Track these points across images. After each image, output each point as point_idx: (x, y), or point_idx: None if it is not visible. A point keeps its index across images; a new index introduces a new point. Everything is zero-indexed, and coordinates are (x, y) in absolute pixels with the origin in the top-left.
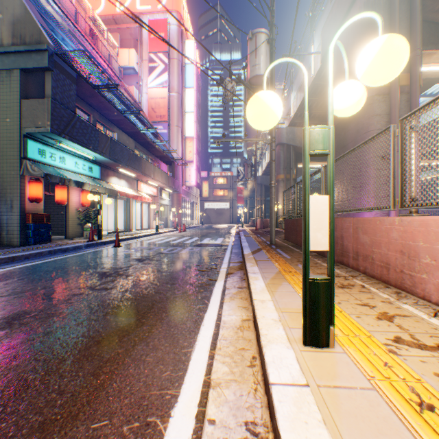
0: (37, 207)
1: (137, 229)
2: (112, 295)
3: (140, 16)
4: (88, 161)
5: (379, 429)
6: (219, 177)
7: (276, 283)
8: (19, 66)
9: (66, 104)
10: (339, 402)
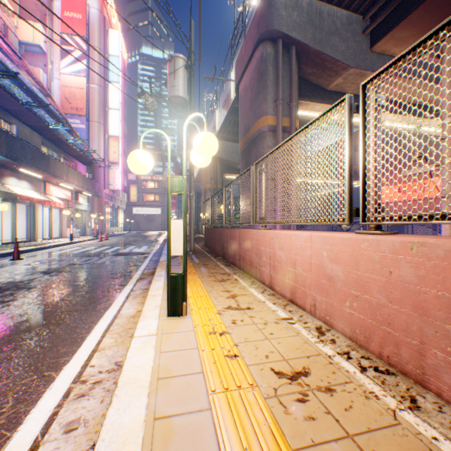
0: None
1: (45, 238)
2: (11, 307)
3: None
4: None
5: (182, 344)
6: (150, 181)
7: None
8: None
9: None
10: (170, 338)
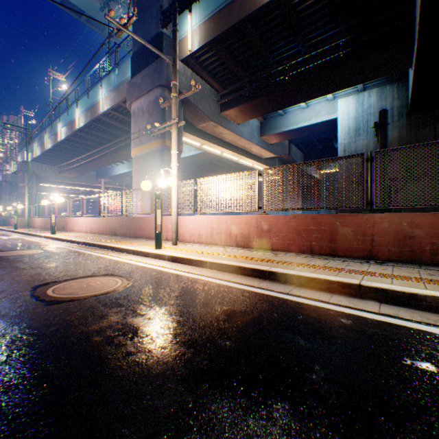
0: None
1: None
2: None
3: None
4: None
5: None
6: None
7: None
8: None
9: None
10: None
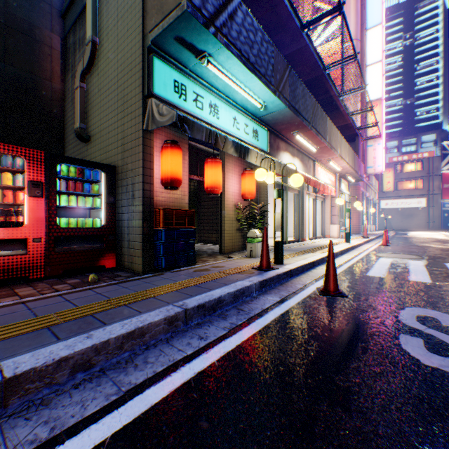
0: (177, 199)
1: (309, 237)
2: None
3: None
4: (250, 119)
5: None
6: (406, 162)
7: None
8: None
9: None
10: None
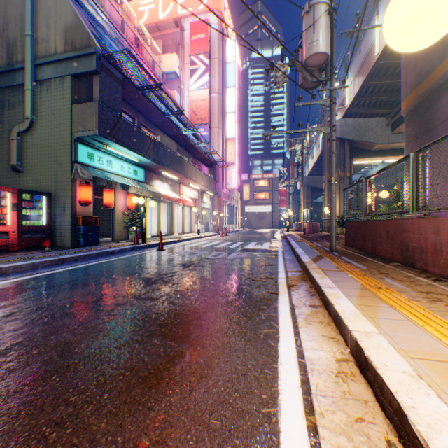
0: (87, 210)
1: (179, 233)
2: (157, 308)
3: (182, 20)
4: (133, 164)
5: None
6: (260, 179)
7: (370, 305)
8: (70, 72)
9: (113, 107)
10: None
